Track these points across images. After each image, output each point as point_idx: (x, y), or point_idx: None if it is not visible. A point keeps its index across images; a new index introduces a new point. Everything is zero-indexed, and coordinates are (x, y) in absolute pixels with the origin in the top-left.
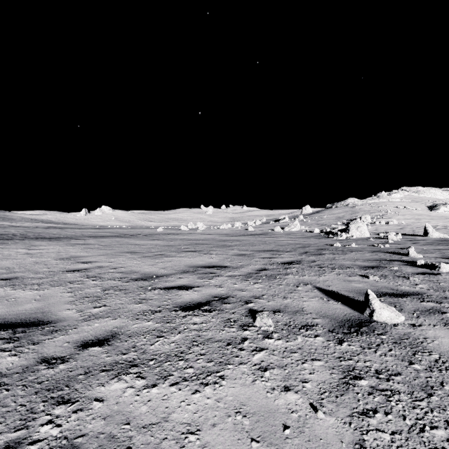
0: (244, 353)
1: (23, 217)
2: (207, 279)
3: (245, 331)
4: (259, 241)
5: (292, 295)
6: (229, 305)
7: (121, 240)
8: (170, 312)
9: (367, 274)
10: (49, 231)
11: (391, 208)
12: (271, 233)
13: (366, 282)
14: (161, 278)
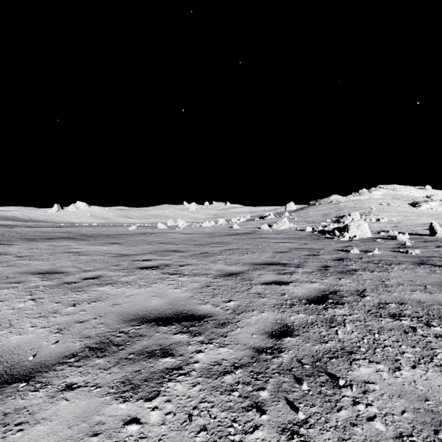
0: None
1: None
2: (140, 400)
3: None
4: (249, 245)
5: None
6: None
7: (63, 246)
8: None
9: None
10: None
11: (375, 204)
12: (259, 231)
13: None
14: (2, 397)
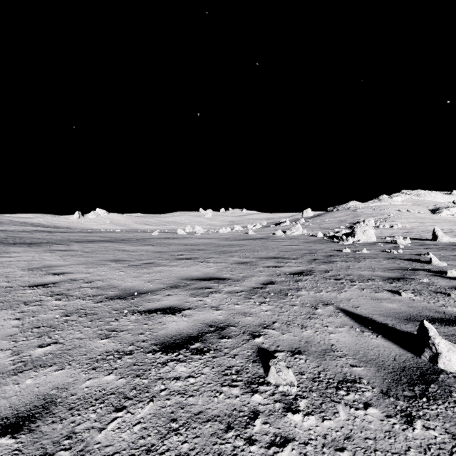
0: (256, 451)
1: (12, 221)
2: (201, 297)
3: (255, 395)
4: (261, 246)
5: (312, 323)
6: (229, 341)
7: (110, 246)
8: (145, 355)
9: (396, 289)
10: (33, 236)
11: (394, 211)
12: (273, 237)
13: (400, 301)
14: (143, 296)
